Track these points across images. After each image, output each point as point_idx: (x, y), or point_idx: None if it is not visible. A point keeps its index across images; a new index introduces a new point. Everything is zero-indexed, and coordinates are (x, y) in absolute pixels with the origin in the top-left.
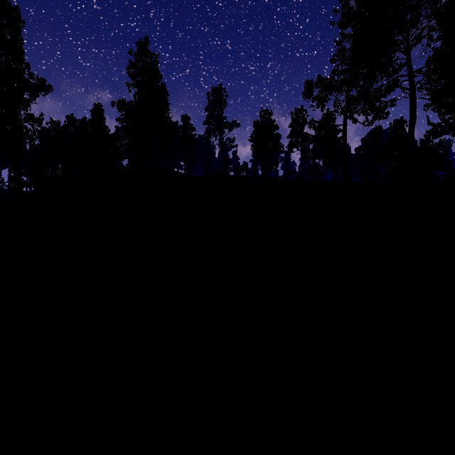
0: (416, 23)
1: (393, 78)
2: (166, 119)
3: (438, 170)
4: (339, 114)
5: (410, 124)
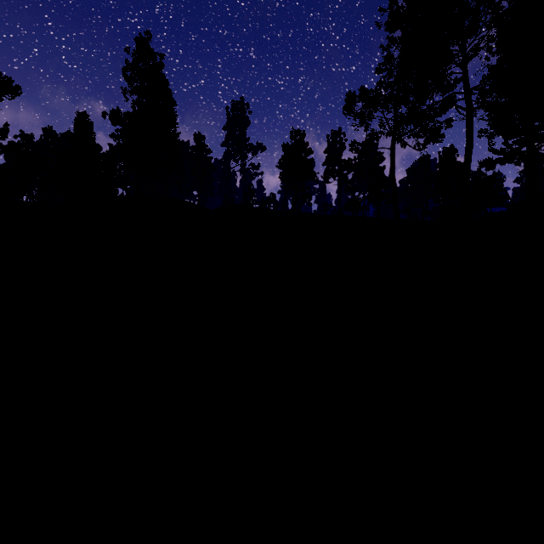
0: (476, 29)
1: (448, 95)
2: (173, 134)
3: (499, 205)
4: (385, 135)
5: (467, 151)
